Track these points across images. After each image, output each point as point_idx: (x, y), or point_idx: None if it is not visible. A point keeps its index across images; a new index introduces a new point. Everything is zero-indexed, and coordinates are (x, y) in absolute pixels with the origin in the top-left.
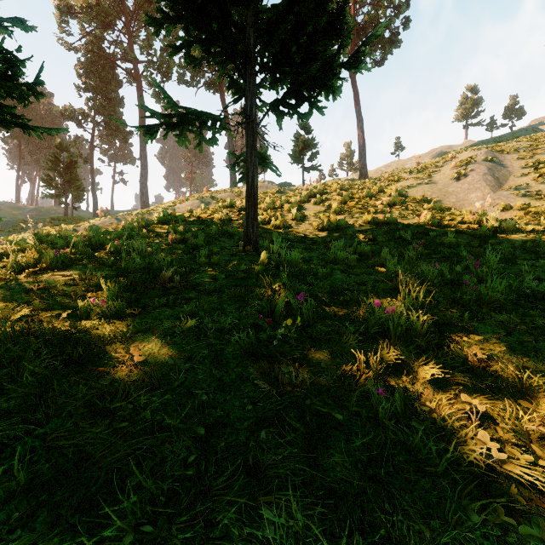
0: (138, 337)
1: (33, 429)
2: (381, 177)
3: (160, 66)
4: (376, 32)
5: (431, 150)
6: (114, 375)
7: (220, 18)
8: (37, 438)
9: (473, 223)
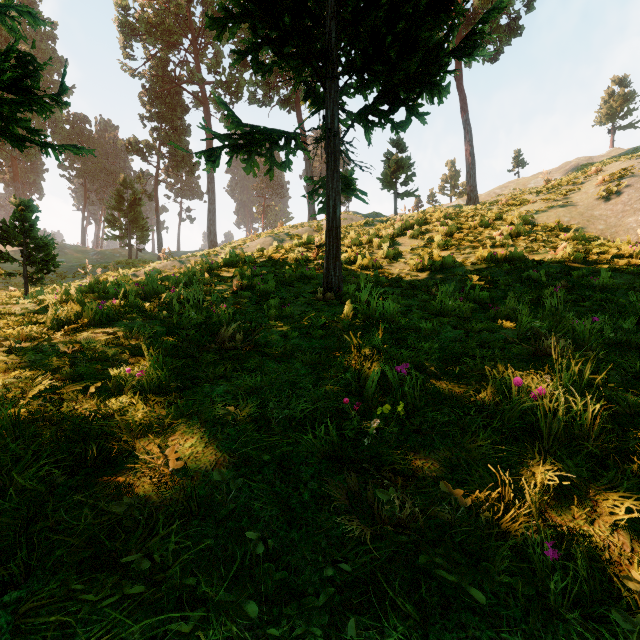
0: (179, 426)
1: (3, 592)
2: (498, 201)
3: (229, 86)
4: (501, 4)
5: (563, 164)
6: (138, 490)
7: (294, 8)
8: (5, 610)
9: (636, 257)
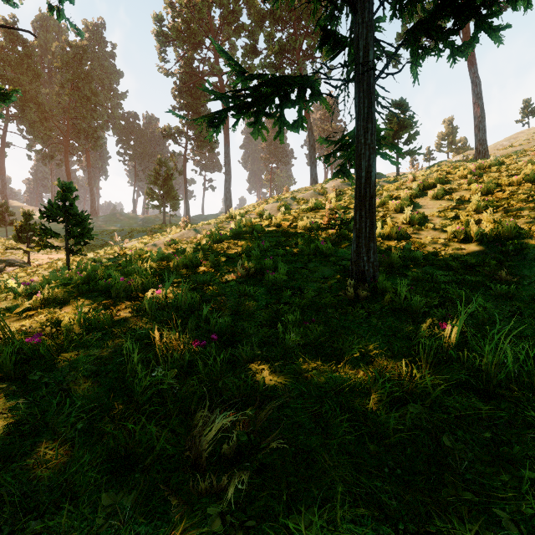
0: None
1: None
2: (525, 151)
3: None
4: None
5: None
6: None
7: None
8: None
9: None
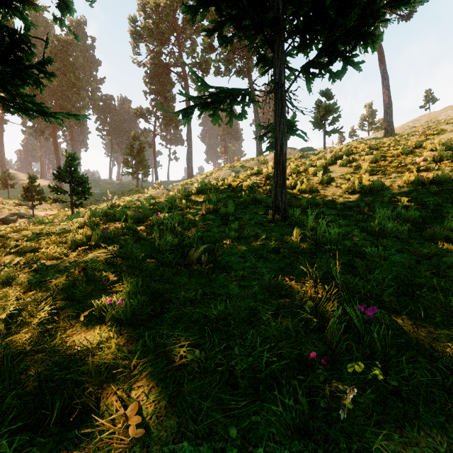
0: (147, 366)
1: None
2: (414, 132)
3: (201, 65)
4: None
5: None
6: None
7: None
8: None
9: None
